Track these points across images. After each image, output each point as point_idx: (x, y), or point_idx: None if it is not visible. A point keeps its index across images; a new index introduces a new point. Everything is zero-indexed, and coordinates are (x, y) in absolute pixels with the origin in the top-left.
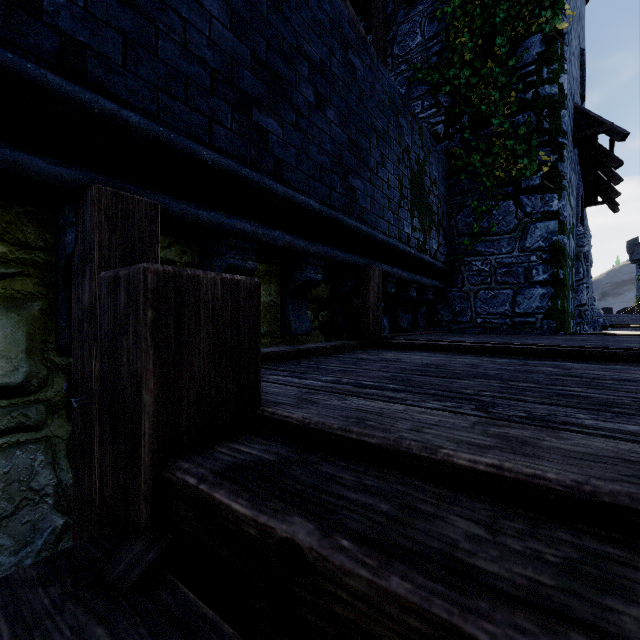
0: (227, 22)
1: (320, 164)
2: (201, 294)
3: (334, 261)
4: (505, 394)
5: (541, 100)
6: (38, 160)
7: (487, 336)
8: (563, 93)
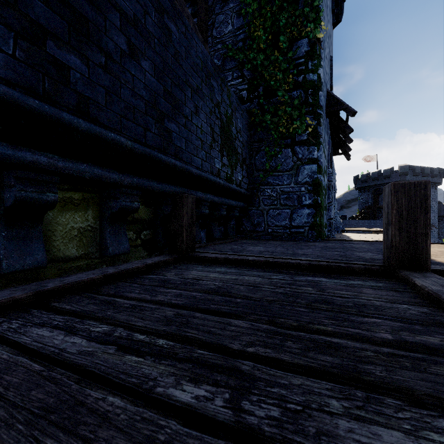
0: None
1: (134, 106)
2: None
3: (151, 190)
4: (268, 349)
5: (307, 83)
6: None
7: (273, 244)
8: (320, 80)
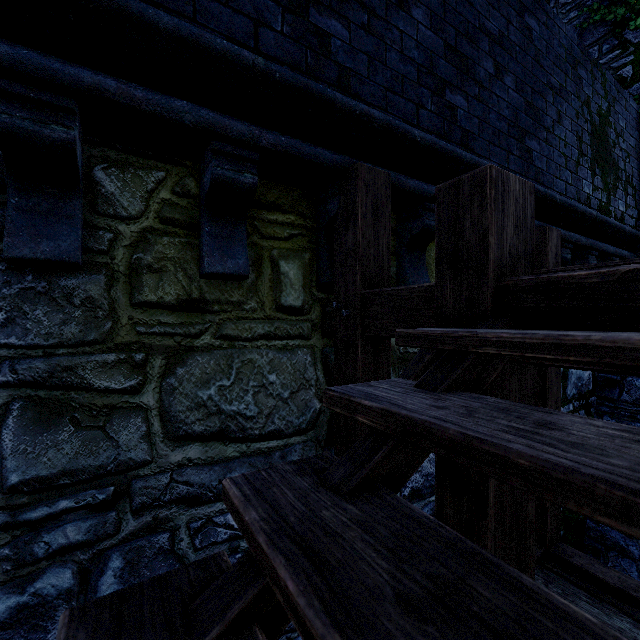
0: (428, 24)
1: (498, 130)
2: (510, 186)
3: None
4: None
5: None
6: (325, 152)
7: None
8: None
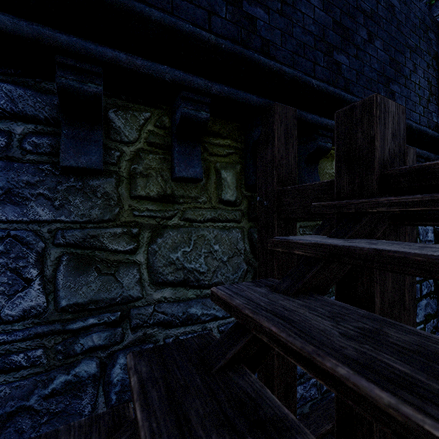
0: (321, 7)
1: (370, 78)
2: (389, 108)
3: None
4: None
5: None
6: (253, 96)
7: None
8: None
